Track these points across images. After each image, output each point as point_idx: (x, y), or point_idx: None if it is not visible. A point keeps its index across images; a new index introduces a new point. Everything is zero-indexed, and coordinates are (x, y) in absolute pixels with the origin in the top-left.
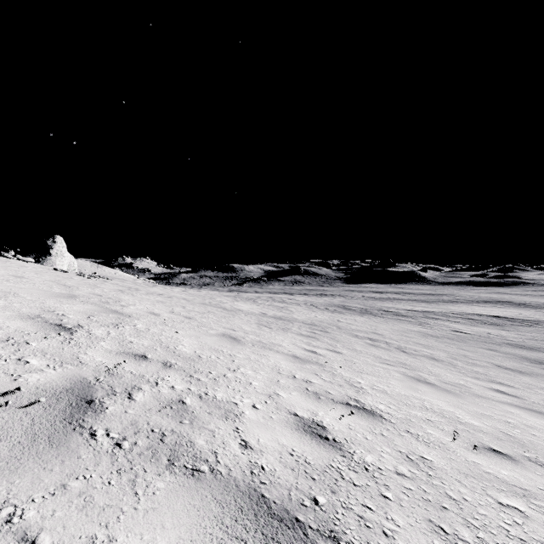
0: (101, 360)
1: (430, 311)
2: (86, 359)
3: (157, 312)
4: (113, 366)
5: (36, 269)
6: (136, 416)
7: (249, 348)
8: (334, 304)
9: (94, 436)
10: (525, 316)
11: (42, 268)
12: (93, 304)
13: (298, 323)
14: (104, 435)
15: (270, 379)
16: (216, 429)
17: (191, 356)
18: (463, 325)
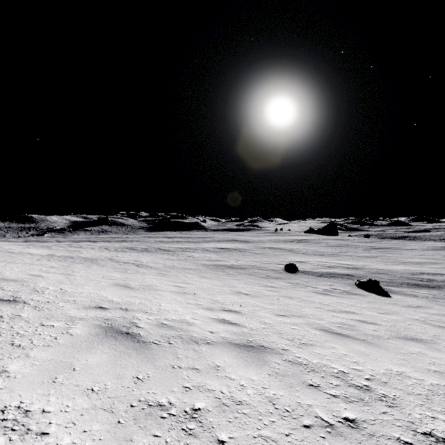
0: None
1: (189, 247)
2: None
3: None
4: None
5: None
6: None
7: (21, 264)
8: (125, 247)
9: None
10: (236, 247)
11: None
12: None
13: (78, 258)
14: None
15: (26, 269)
16: None
17: None
18: (197, 254)
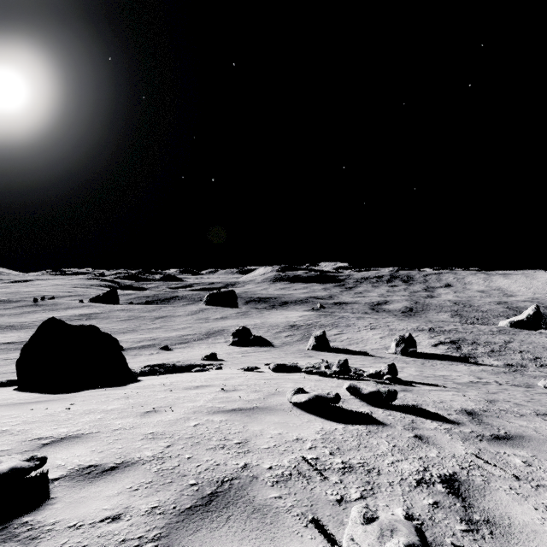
0: None
1: None
2: None
3: None
4: None
5: None
6: None
7: None
8: None
9: None
10: (25, 338)
11: None
12: None
13: None
14: None
15: None
16: None
17: None
18: (4, 355)
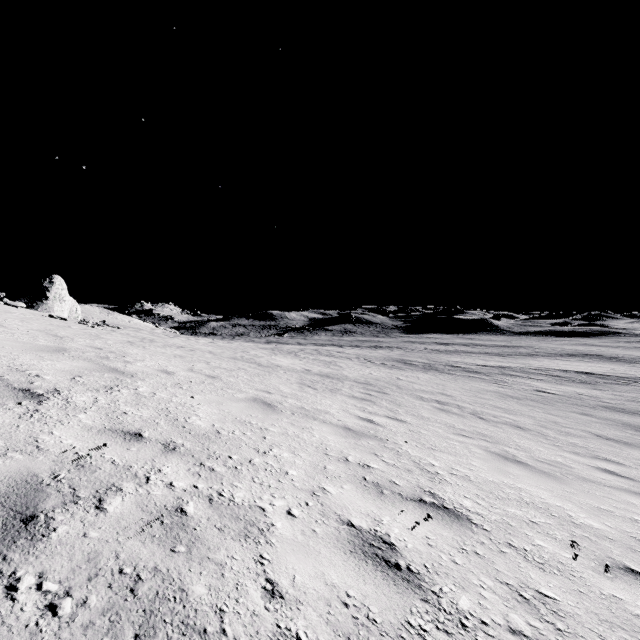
0: (71, 443)
1: (506, 366)
2: (47, 443)
3: (171, 370)
4: (87, 453)
5: (24, 315)
6: (100, 543)
7: (287, 418)
8: (392, 358)
9: (13, 591)
10: (620, 372)
11: (34, 314)
12: (85, 360)
13: (350, 382)
14: (33, 588)
15: (314, 465)
16: (227, 561)
17: (206, 432)
18: (548, 384)
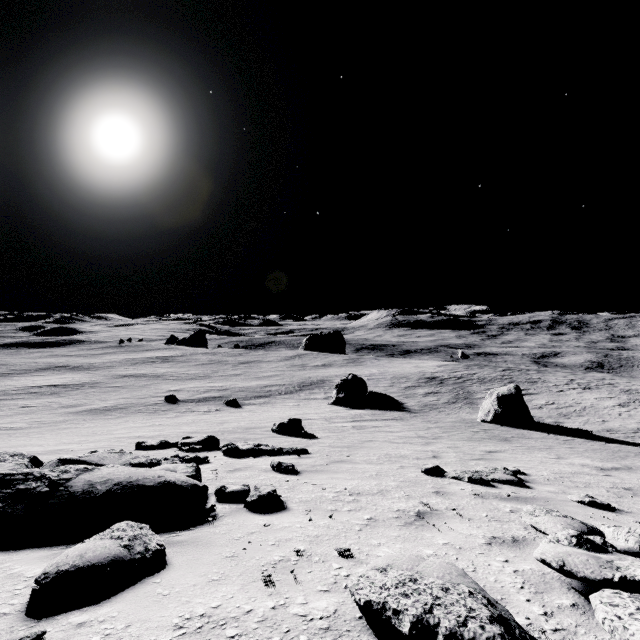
0: None
1: None
2: None
3: None
4: None
5: None
6: None
7: None
8: None
9: None
10: (77, 381)
11: None
12: None
13: None
14: None
15: None
16: None
17: None
18: (29, 401)
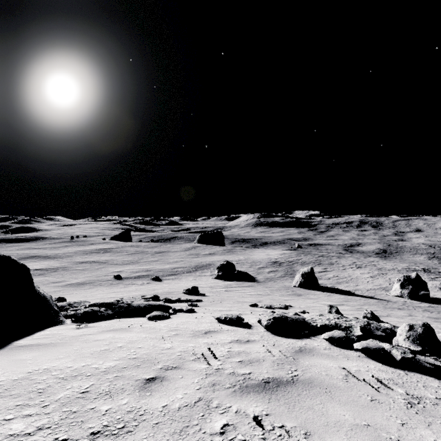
0: None
1: None
2: None
3: None
4: None
5: None
6: None
7: None
8: None
9: None
10: (52, 266)
11: None
12: None
13: None
14: None
15: None
16: None
17: None
18: None
